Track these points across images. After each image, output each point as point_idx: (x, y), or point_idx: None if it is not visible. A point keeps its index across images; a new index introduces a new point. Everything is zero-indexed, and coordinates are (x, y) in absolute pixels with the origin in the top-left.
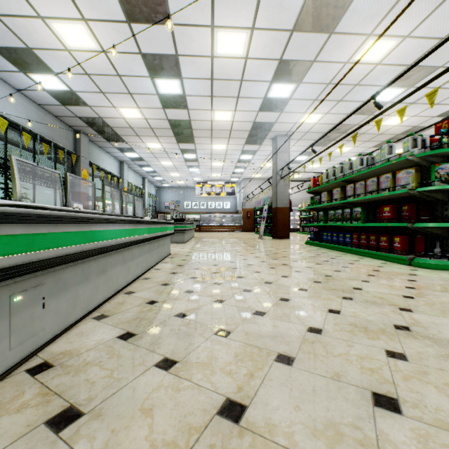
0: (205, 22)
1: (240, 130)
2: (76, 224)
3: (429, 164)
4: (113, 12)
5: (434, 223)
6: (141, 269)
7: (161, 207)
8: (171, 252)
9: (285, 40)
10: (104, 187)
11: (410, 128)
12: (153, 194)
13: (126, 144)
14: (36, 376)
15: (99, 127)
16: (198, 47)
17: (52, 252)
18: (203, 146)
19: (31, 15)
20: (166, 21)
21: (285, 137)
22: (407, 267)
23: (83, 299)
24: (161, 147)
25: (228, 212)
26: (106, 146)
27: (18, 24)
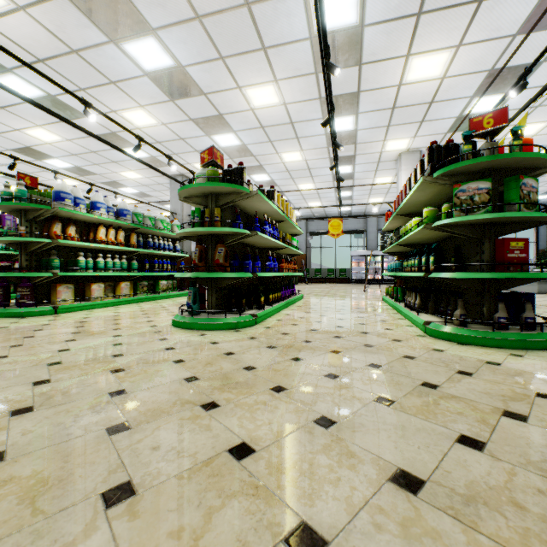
0: None
1: None
2: None
3: None
4: None
5: None
6: None
7: None
8: None
9: None
10: None
11: None
12: None
13: None
14: None
15: None
16: None
17: None
18: None
19: None
20: None
21: None
22: None
23: None
24: None
25: None
26: None
27: None
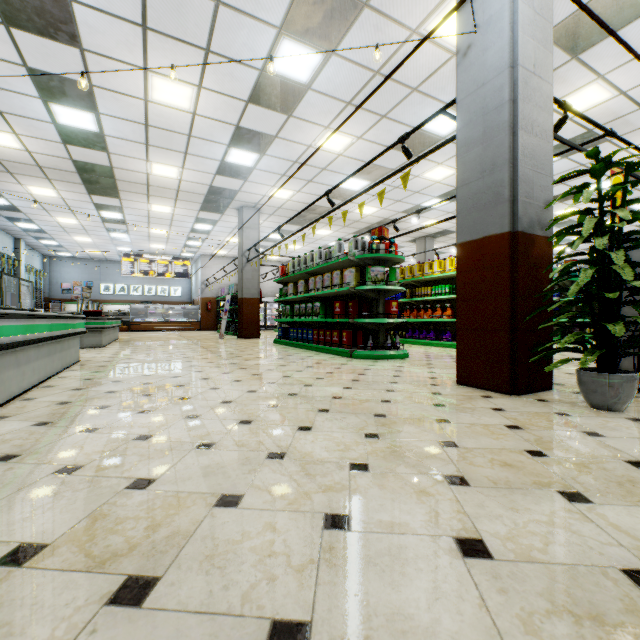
0: (135, 61)
1: (193, 192)
2: None
3: (367, 265)
4: None
5: (367, 319)
6: (39, 377)
7: (53, 290)
8: (81, 359)
9: (240, 108)
10: None
11: (382, 219)
12: (38, 268)
13: None
14: None
15: None
16: (124, 84)
17: None
18: (134, 204)
19: None
20: (74, 43)
21: (253, 209)
22: (348, 359)
23: None
24: (58, 196)
25: (178, 301)
26: None
27: None
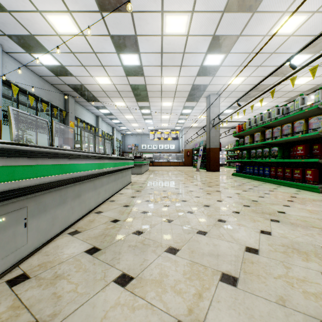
0: (157, 8)
1: (183, 91)
2: (53, 158)
3: None
4: (89, 5)
5: None
6: (108, 194)
7: (125, 148)
8: (132, 181)
9: (217, 19)
10: (81, 132)
11: (314, 86)
12: (120, 139)
13: (100, 103)
14: (13, 287)
15: (81, 91)
16: (151, 28)
17: (32, 181)
18: (155, 103)
19: (32, 10)
20: (128, 9)
21: (216, 95)
22: (319, 194)
23: (60, 218)
24: (125, 105)
25: (173, 151)
26: (86, 105)
27: (24, 18)
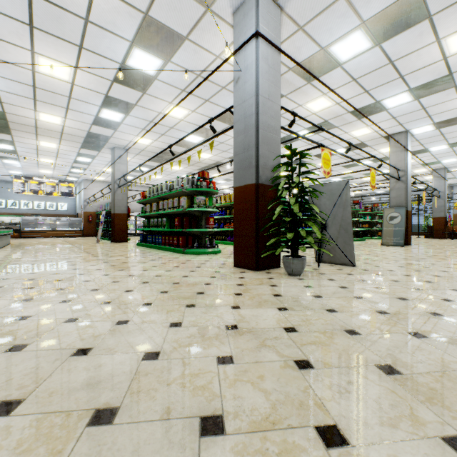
0: (24, 45)
1: (74, 135)
2: None
3: (195, 195)
4: None
5: (193, 229)
6: None
7: None
8: None
9: (108, 84)
10: None
11: (216, 162)
12: None
13: None
14: None
15: None
16: (15, 58)
17: None
18: (24, 139)
19: None
20: None
21: (123, 150)
22: (181, 255)
23: None
24: None
25: (64, 214)
26: None
27: None
